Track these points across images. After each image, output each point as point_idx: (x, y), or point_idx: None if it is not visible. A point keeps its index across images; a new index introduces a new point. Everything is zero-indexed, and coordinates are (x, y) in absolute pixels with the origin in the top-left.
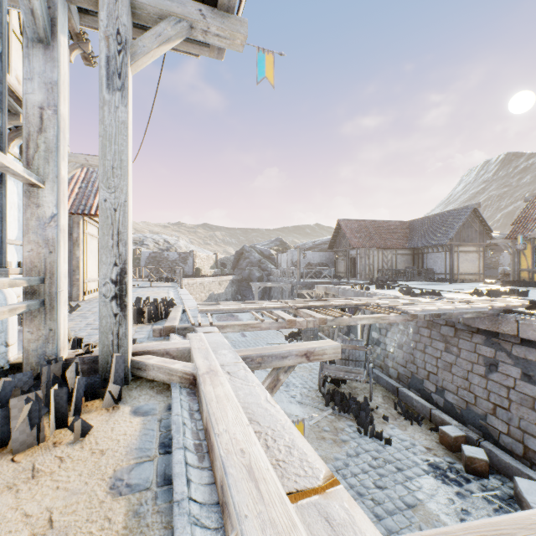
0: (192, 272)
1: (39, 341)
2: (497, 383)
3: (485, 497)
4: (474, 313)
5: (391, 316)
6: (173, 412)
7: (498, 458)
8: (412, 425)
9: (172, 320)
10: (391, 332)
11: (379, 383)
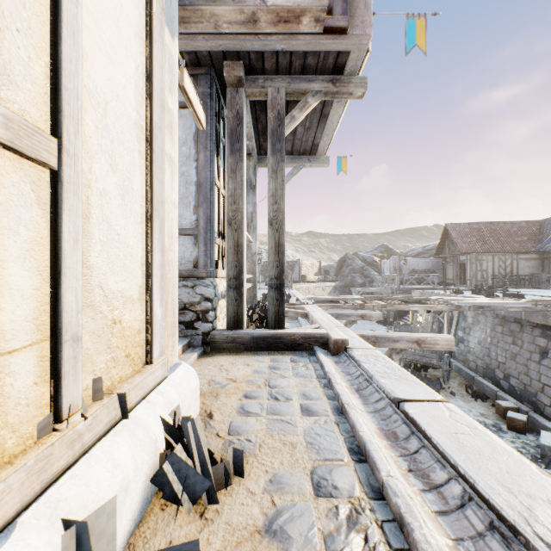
0: (298, 278)
1: (251, 298)
2: (546, 367)
3: (513, 441)
4: (520, 308)
5: (438, 306)
6: (300, 320)
7: (539, 423)
8: (476, 401)
9: (292, 301)
10: (473, 330)
11: (460, 374)
